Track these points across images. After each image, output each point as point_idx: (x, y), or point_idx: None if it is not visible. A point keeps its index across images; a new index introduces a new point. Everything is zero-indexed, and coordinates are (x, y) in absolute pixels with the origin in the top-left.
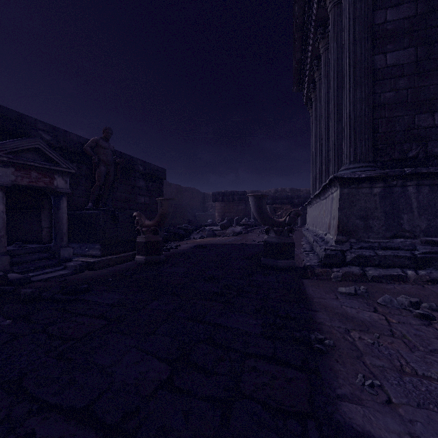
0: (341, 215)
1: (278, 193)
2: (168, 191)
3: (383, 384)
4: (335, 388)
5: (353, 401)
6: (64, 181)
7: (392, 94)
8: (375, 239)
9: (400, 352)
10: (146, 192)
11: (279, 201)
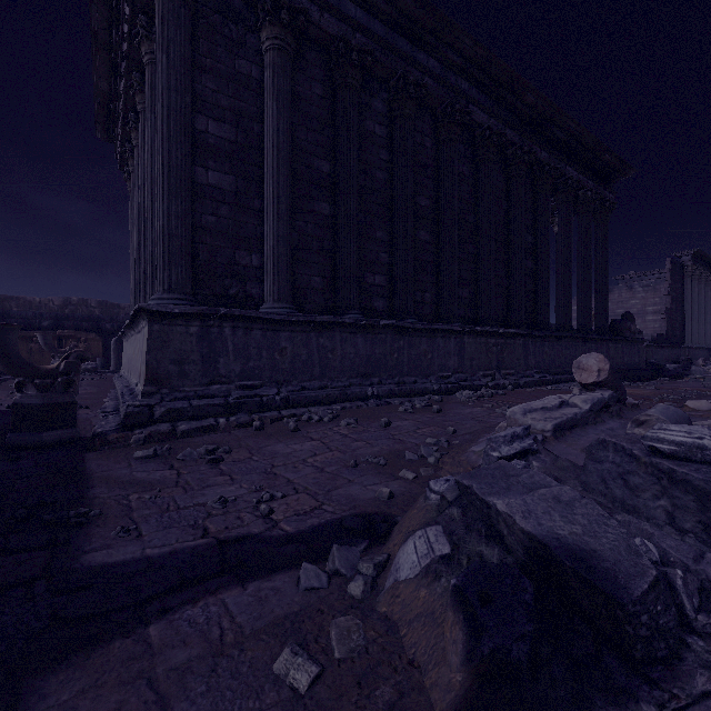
0: (150, 358)
1: (73, 307)
2: None
3: (141, 526)
4: (84, 547)
5: (101, 549)
6: None
7: (214, 220)
8: (192, 387)
9: (175, 497)
10: None
11: (71, 324)
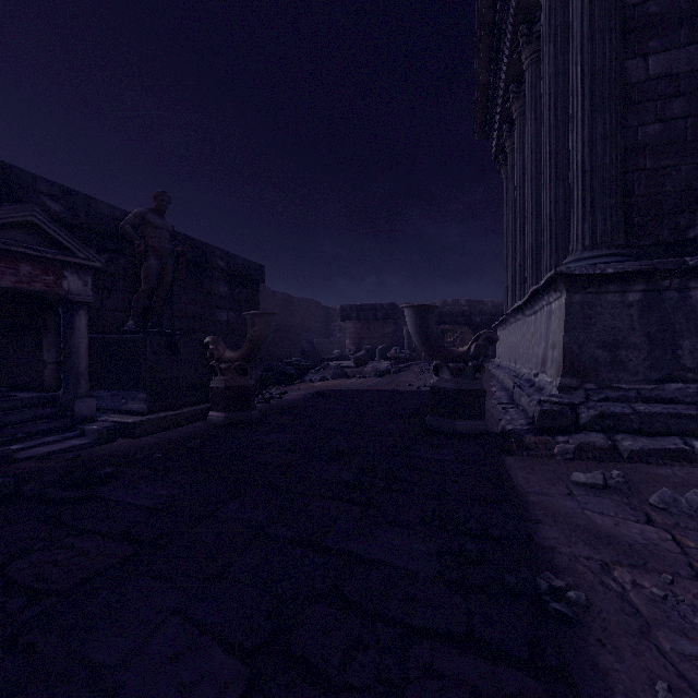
0: (568, 341)
1: (448, 307)
2: (269, 305)
3: None
4: None
5: None
6: (82, 281)
7: (658, 128)
8: (631, 383)
9: None
10: (230, 304)
11: (450, 320)
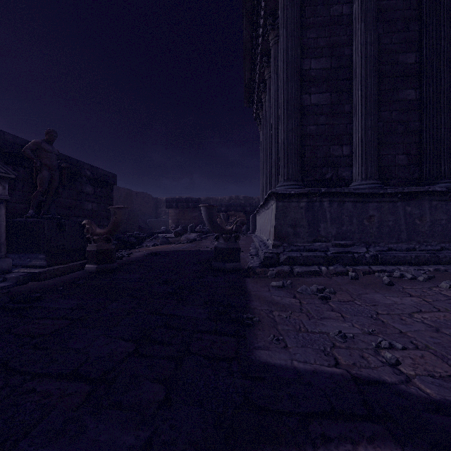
0: (277, 224)
1: (233, 200)
2: (115, 196)
3: (285, 339)
4: (254, 344)
5: (264, 349)
6: (2, 186)
7: (315, 128)
8: (301, 243)
9: (302, 321)
10: (93, 198)
11: (233, 209)
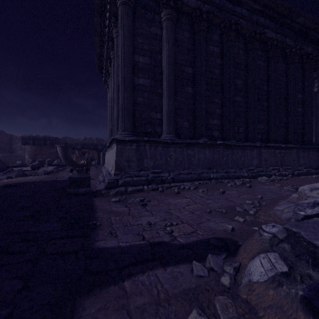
0: (117, 159)
1: (87, 140)
2: None
3: (116, 232)
4: (95, 239)
5: (102, 240)
6: None
7: (141, 99)
8: (133, 172)
9: (129, 220)
10: None
11: (87, 147)
